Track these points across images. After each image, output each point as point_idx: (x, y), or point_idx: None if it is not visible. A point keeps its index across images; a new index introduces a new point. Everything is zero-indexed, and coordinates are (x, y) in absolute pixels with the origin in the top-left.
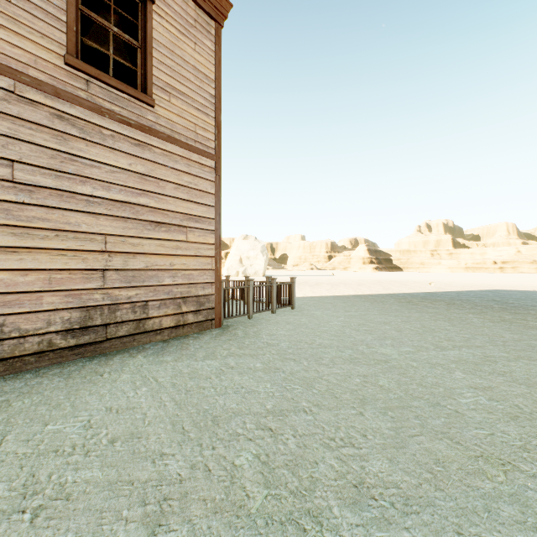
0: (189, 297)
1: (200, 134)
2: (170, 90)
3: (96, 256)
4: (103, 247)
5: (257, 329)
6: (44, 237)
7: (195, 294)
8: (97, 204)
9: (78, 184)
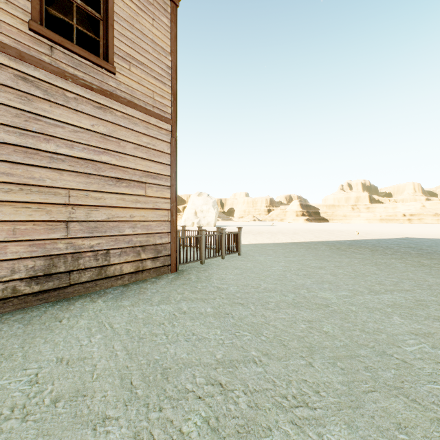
0: (147, 245)
1: (158, 100)
2: (130, 59)
3: (59, 208)
4: (67, 201)
5: (208, 273)
6: (8, 190)
7: (153, 243)
8: (61, 160)
9: (42, 141)
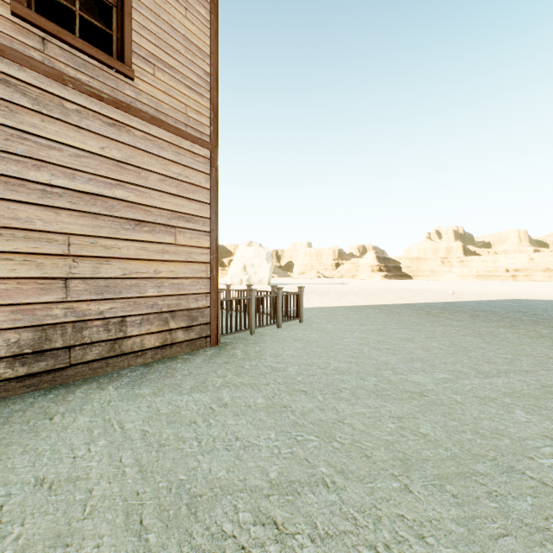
0: (178, 311)
1: (193, 117)
2: (155, 61)
3: (55, 261)
4: (65, 250)
5: (259, 348)
6: None
7: (185, 307)
8: (57, 195)
9: (30, 169)
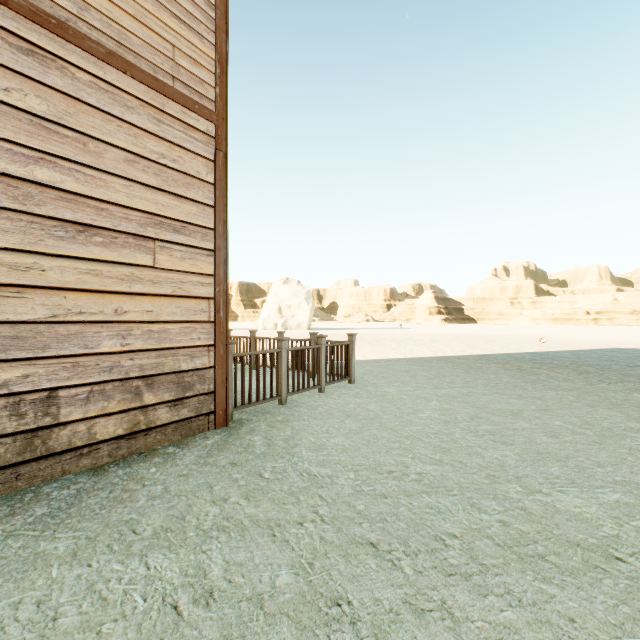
0: (159, 375)
1: (185, 68)
2: None
3: None
4: None
5: (291, 430)
6: None
7: (172, 369)
8: None
9: None
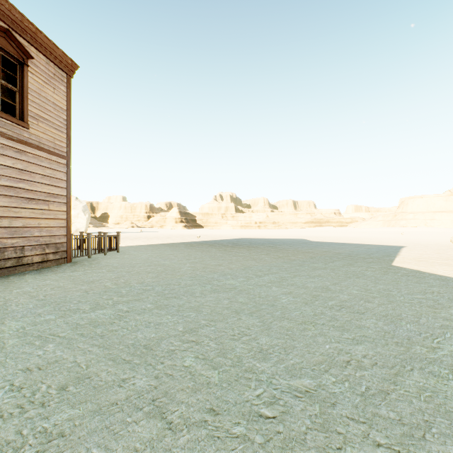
0: (50, 244)
1: (58, 144)
2: (38, 117)
3: None
4: None
5: (97, 261)
6: None
7: (54, 242)
8: None
9: None
